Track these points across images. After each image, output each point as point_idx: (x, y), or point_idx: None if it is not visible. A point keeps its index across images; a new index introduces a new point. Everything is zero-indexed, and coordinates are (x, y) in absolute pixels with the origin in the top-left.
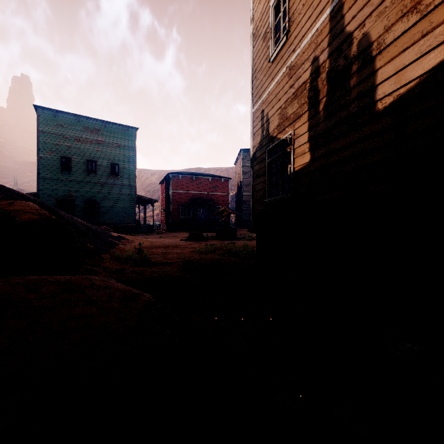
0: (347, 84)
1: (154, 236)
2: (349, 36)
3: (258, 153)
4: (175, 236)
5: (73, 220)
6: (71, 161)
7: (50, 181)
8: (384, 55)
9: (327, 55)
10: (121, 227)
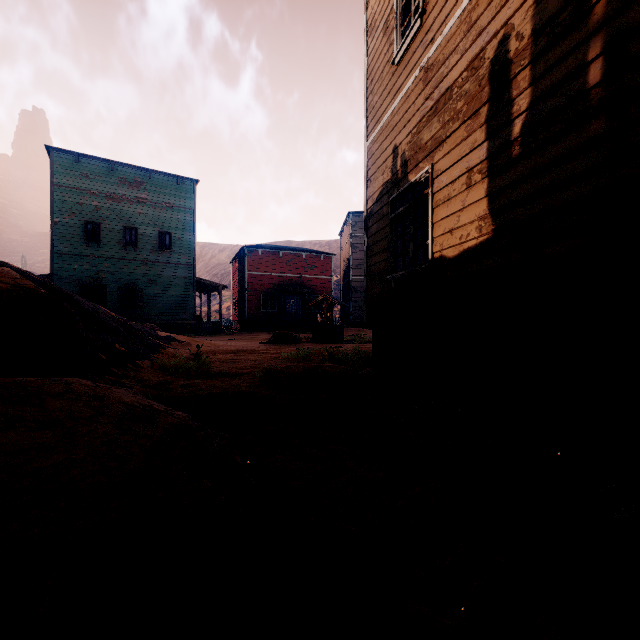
0: (521, 79)
1: (221, 338)
2: (526, 1)
3: (375, 207)
4: (252, 338)
5: (96, 311)
6: (100, 229)
7: (69, 257)
8: (588, 21)
9: (487, 39)
10: (173, 326)
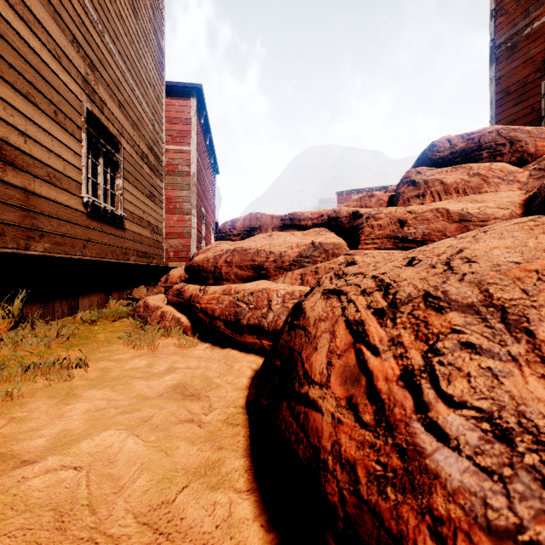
0: None
1: None
2: None
3: None
4: None
5: None
6: None
7: None
8: None
9: None
10: None
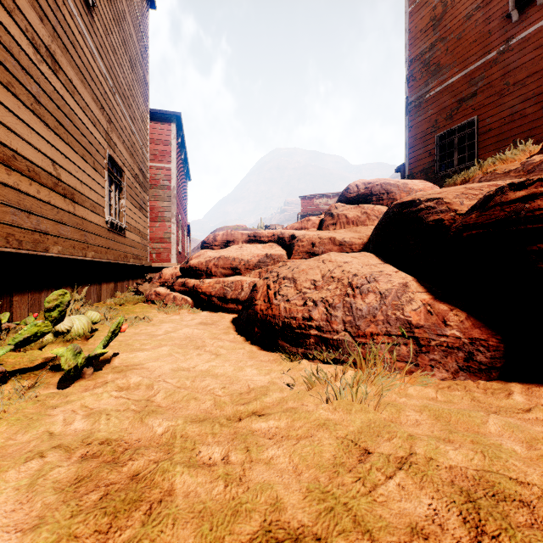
0: None
1: None
2: None
3: None
4: None
5: None
6: None
7: None
8: None
9: None
10: None
